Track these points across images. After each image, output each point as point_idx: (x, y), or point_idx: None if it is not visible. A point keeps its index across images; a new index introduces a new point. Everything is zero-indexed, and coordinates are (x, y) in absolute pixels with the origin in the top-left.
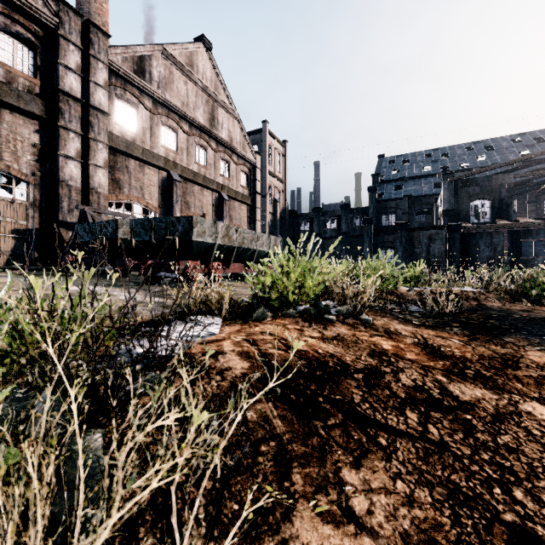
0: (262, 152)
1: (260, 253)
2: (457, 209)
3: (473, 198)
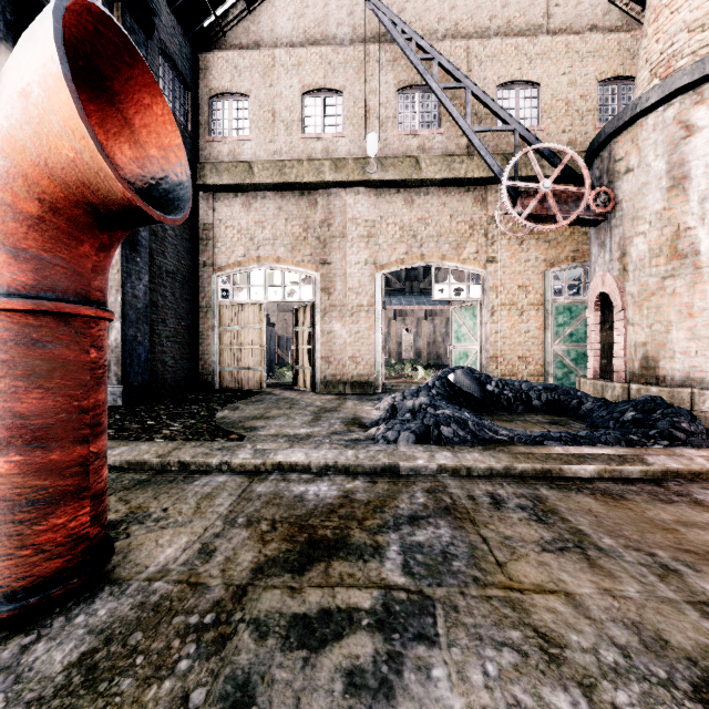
0: None
1: None
2: None
3: None
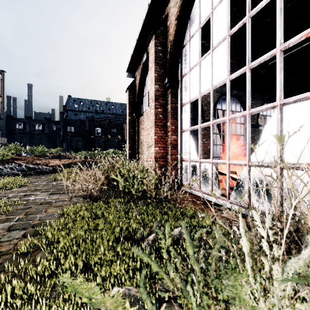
0: None
1: None
2: (91, 130)
3: (96, 127)
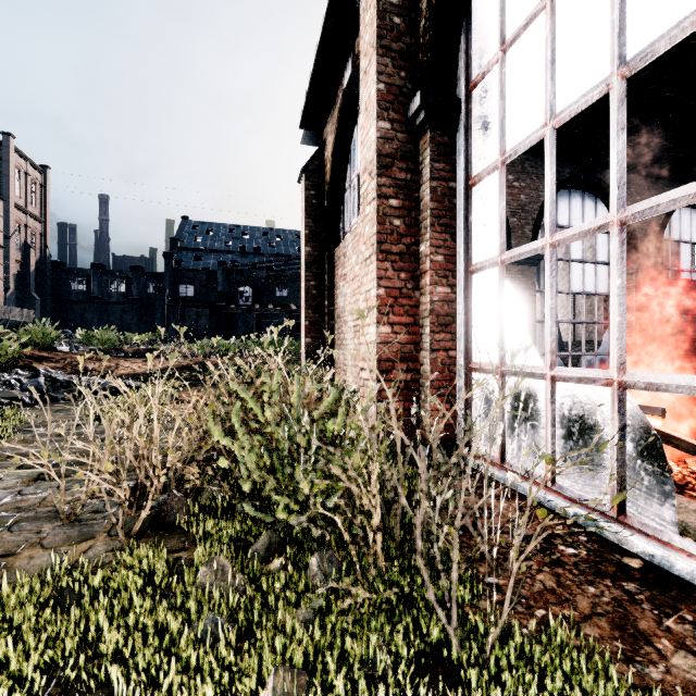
0: (3, 174)
1: (12, 322)
2: (230, 291)
3: (241, 285)
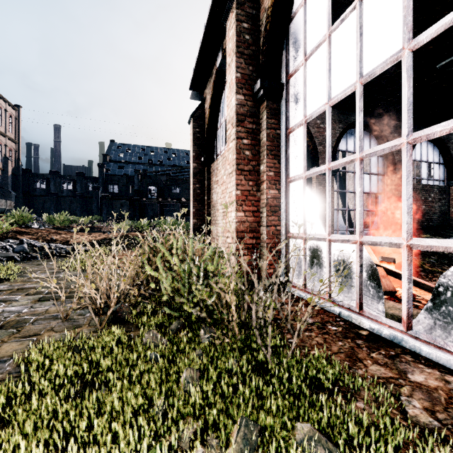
0: None
1: (0, 209)
2: (142, 189)
3: (149, 185)
